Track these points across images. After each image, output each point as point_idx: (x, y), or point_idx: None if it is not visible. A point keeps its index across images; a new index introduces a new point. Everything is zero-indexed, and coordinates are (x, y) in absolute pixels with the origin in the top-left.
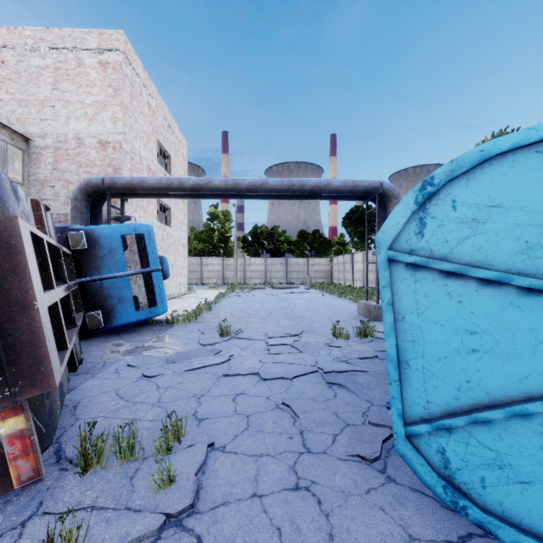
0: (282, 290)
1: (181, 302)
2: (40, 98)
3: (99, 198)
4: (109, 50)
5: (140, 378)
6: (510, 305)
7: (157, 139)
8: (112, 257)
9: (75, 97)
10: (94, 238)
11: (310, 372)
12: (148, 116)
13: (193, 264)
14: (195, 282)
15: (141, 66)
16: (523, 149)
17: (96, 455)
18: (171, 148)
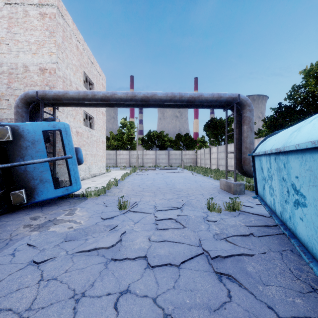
0: (166, 170)
1: (99, 179)
2: None
3: (37, 107)
4: (47, 5)
5: (29, 264)
6: None
7: (83, 71)
8: (34, 147)
9: (23, 38)
10: (19, 132)
11: (196, 255)
12: (77, 55)
13: (111, 154)
14: (112, 165)
15: (71, 20)
16: None
17: None
18: (94, 79)
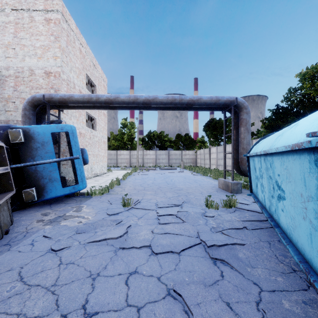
0: (166, 170)
1: (101, 179)
2: (5, 43)
3: (43, 109)
4: (52, 11)
5: (48, 252)
6: None
7: (86, 73)
8: (44, 148)
9: (29, 42)
10: (30, 135)
11: (194, 244)
12: (80, 58)
13: (112, 154)
14: (113, 165)
15: (74, 24)
16: None
17: None
18: (96, 81)
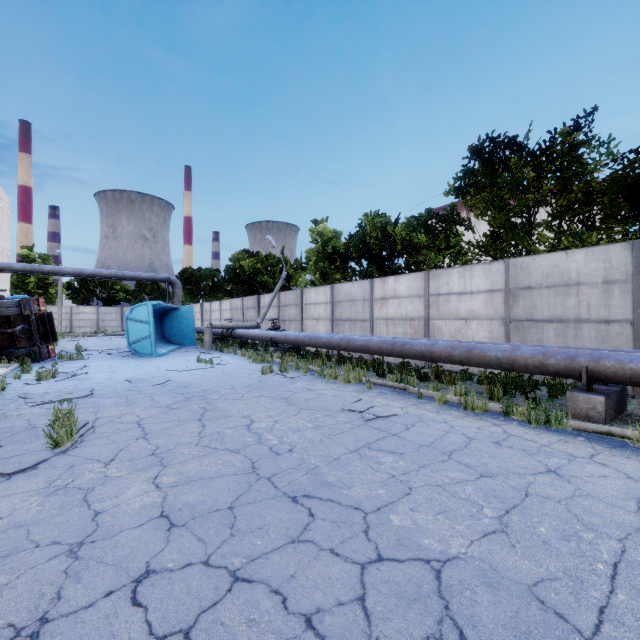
0: (115, 336)
1: None
2: None
3: None
4: None
5: None
6: (143, 325)
7: None
8: None
9: None
10: None
11: (119, 352)
12: None
13: None
14: None
15: None
16: (145, 305)
17: (63, 357)
18: (0, 214)
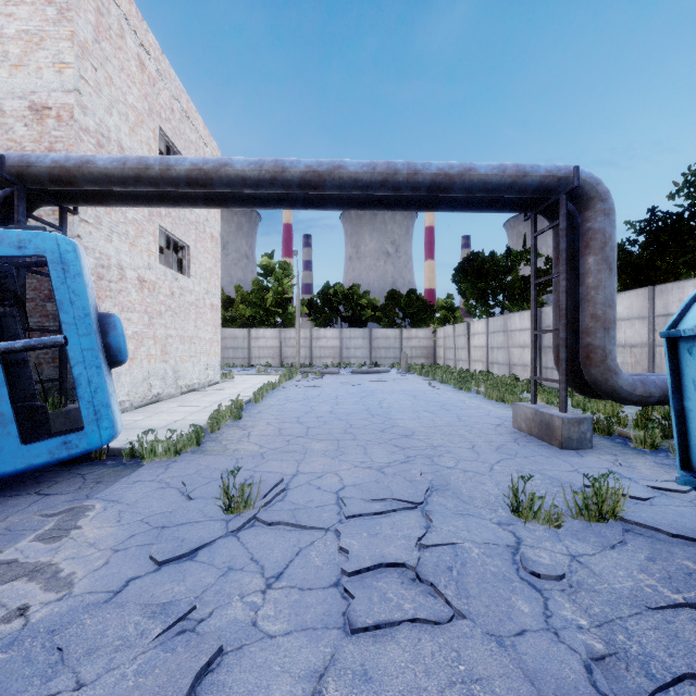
0: (365, 376)
1: (199, 399)
2: None
3: (13, 205)
4: None
5: None
6: None
7: (160, 128)
8: None
9: None
10: None
11: None
12: (140, 82)
13: (238, 337)
14: (240, 363)
15: None
16: None
17: None
18: (190, 151)
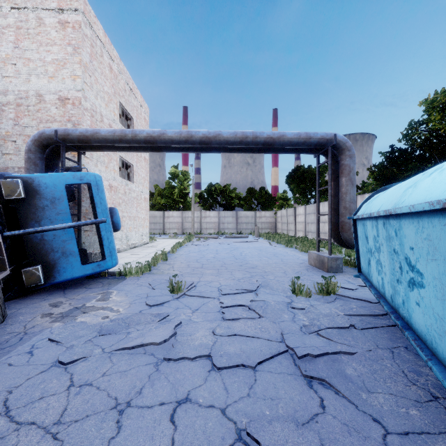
0: (233, 239)
1: (141, 251)
2: (2, 56)
3: (56, 151)
4: (69, 10)
5: (54, 365)
6: None
7: (119, 101)
8: (54, 208)
9: (36, 56)
10: (34, 187)
11: (277, 353)
12: (110, 78)
13: (157, 216)
14: (158, 232)
15: (102, 30)
16: None
17: None
18: (133, 111)
